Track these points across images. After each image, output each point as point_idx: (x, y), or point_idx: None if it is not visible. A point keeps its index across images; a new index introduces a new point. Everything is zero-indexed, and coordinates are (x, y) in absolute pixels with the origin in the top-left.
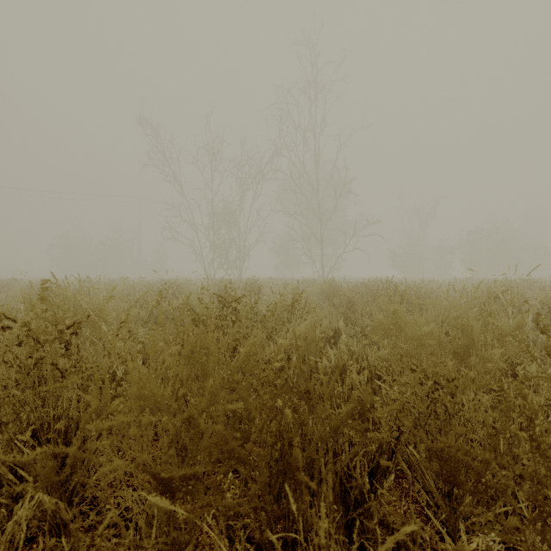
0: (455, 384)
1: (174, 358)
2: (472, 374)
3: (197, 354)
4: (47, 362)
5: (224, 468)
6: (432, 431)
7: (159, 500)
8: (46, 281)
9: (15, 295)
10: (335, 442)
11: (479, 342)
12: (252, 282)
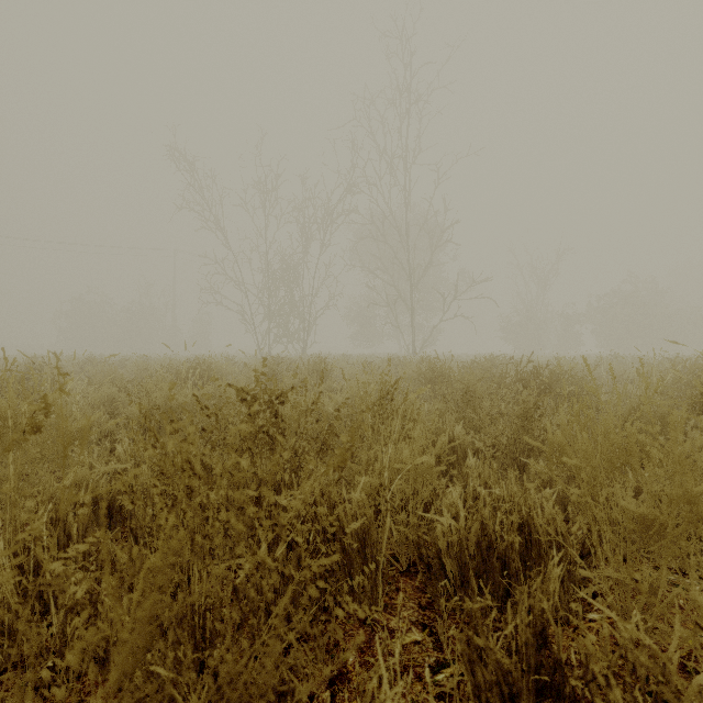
0: None
1: None
2: None
3: None
4: None
5: None
6: None
7: None
8: None
9: None
10: None
11: None
12: (318, 361)
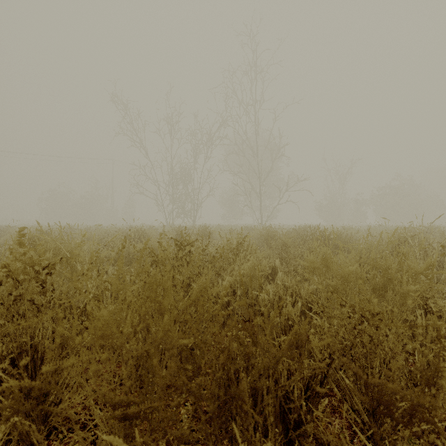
0: (380, 318)
1: (132, 298)
2: (395, 310)
3: (154, 293)
4: (25, 298)
5: (176, 402)
6: (359, 358)
7: (113, 438)
8: (23, 228)
9: (9, 239)
10: (276, 371)
11: (395, 279)
12: (204, 229)
